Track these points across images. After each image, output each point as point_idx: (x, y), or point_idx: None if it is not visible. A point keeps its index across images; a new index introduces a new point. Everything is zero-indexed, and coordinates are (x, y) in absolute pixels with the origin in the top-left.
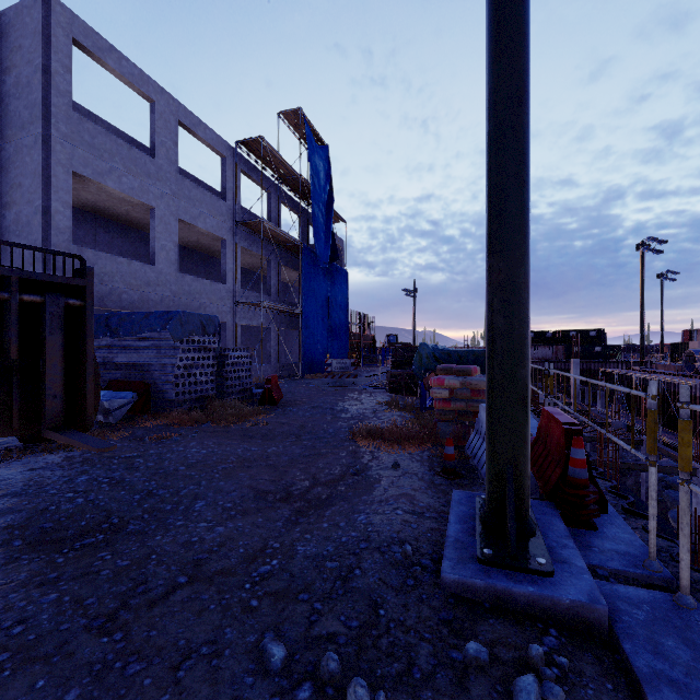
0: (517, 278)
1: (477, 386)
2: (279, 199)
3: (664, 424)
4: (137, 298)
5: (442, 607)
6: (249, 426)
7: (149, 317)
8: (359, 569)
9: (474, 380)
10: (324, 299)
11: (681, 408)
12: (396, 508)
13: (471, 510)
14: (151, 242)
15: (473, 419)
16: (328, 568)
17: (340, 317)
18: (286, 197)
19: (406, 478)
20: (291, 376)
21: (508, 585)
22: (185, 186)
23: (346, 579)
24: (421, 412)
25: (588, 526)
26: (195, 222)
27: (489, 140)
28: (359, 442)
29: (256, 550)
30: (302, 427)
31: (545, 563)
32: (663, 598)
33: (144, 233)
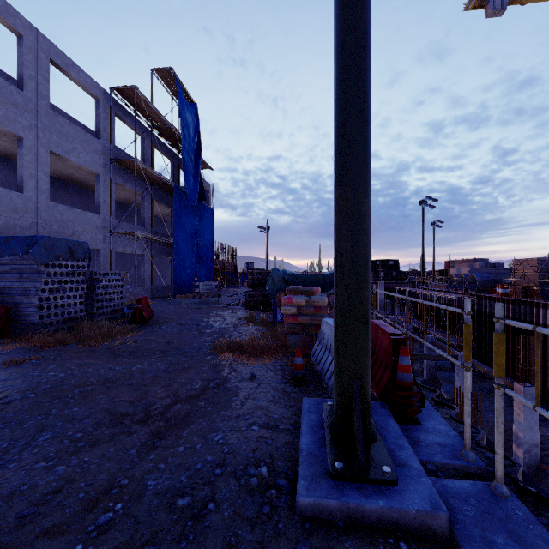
0: (362, 207)
1: (319, 303)
2: (153, 144)
3: (436, 325)
4: (1, 223)
5: (298, 536)
6: (117, 344)
7: (10, 241)
8: (213, 502)
9: (316, 298)
10: (193, 231)
11: (497, 323)
12: (252, 423)
13: (320, 417)
14: (18, 170)
15: (315, 330)
16: (179, 506)
17: (207, 247)
18: (159, 143)
19: (261, 389)
20: (164, 297)
21: (360, 502)
22: (57, 121)
23: (198, 517)
24: (273, 325)
25: (414, 422)
26: (67, 156)
27: (337, 80)
28: (219, 356)
29: (99, 492)
30: (169, 343)
31: (390, 472)
32: (483, 489)
33: (14, 162)
